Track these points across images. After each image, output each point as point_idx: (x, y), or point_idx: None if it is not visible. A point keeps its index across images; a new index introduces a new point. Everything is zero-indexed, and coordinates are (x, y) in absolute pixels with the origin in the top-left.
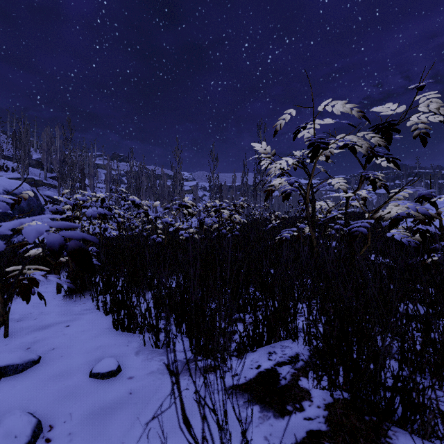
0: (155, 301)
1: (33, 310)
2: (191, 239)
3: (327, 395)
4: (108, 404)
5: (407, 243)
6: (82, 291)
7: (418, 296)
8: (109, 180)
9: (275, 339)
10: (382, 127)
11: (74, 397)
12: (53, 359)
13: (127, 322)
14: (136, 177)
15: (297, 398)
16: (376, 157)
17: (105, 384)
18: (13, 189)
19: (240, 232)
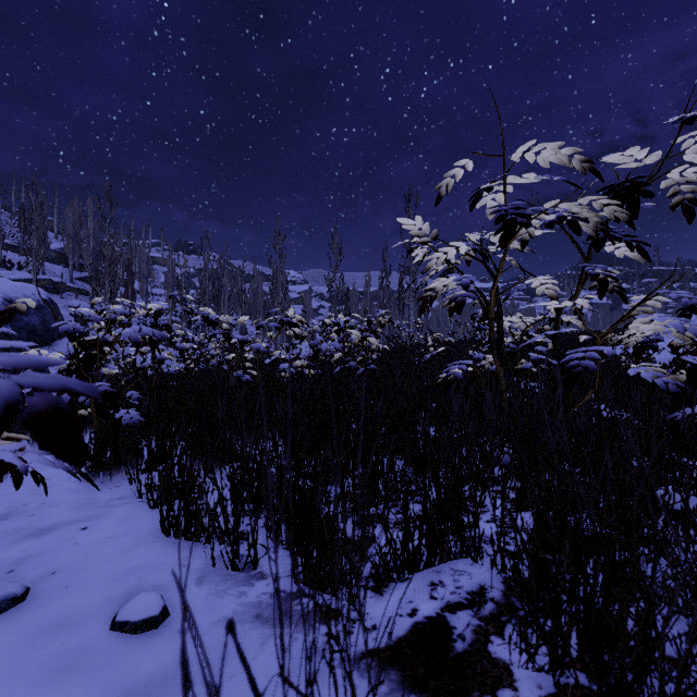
0: (232, 489)
1: (30, 499)
2: (298, 377)
3: (544, 676)
4: (139, 687)
5: (664, 386)
6: (115, 465)
7: (685, 478)
8: (171, 283)
9: (442, 558)
10: (621, 188)
11: (78, 671)
12: (50, 592)
13: (185, 524)
14: (213, 279)
15: (488, 682)
16: (611, 240)
17: (137, 644)
18: (19, 296)
19: (378, 366)
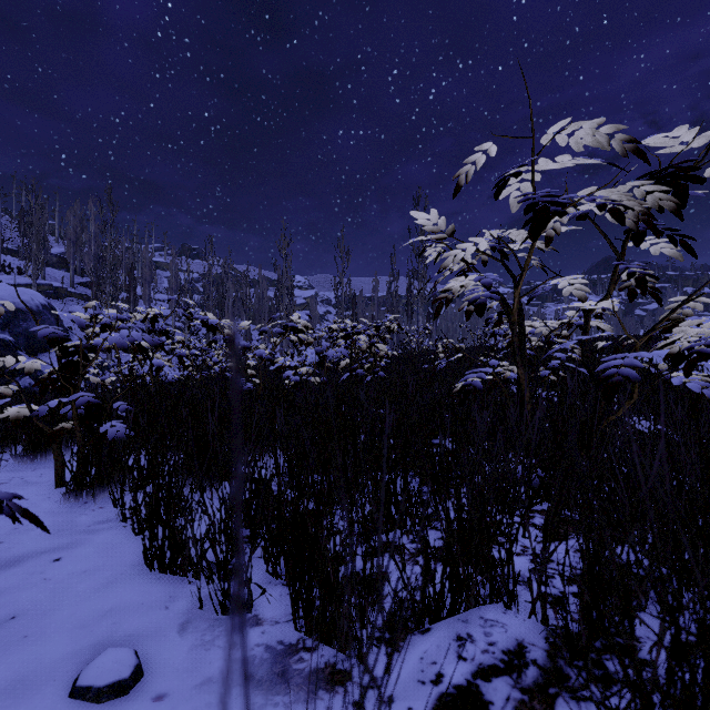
0: (222, 519)
1: (2, 523)
2: (303, 386)
3: None
4: None
5: None
6: (100, 483)
7: None
8: (174, 288)
9: (469, 603)
10: (666, 174)
11: None
12: (4, 644)
13: (170, 555)
14: (217, 284)
15: None
16: (655, 233)
17: None
18: (17, 301)
19: (386, 373)
